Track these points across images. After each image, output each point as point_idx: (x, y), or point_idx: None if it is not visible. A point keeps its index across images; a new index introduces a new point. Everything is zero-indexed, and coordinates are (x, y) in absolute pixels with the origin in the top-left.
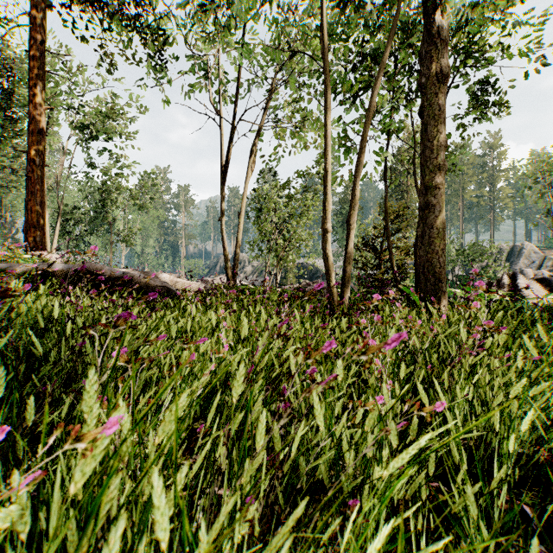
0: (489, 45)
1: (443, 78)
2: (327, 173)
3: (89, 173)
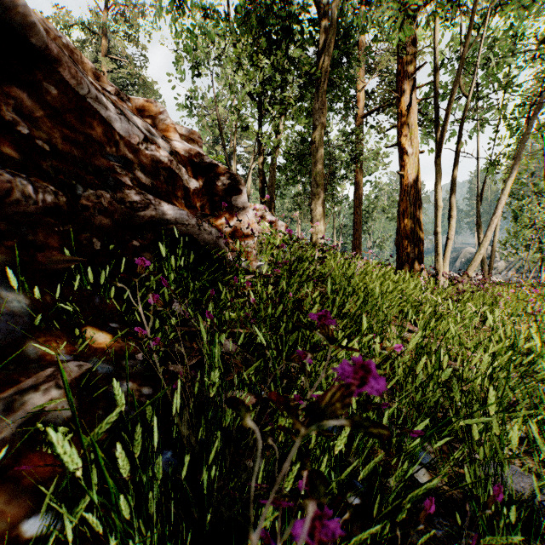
0: None
1: None
2: None
3: None
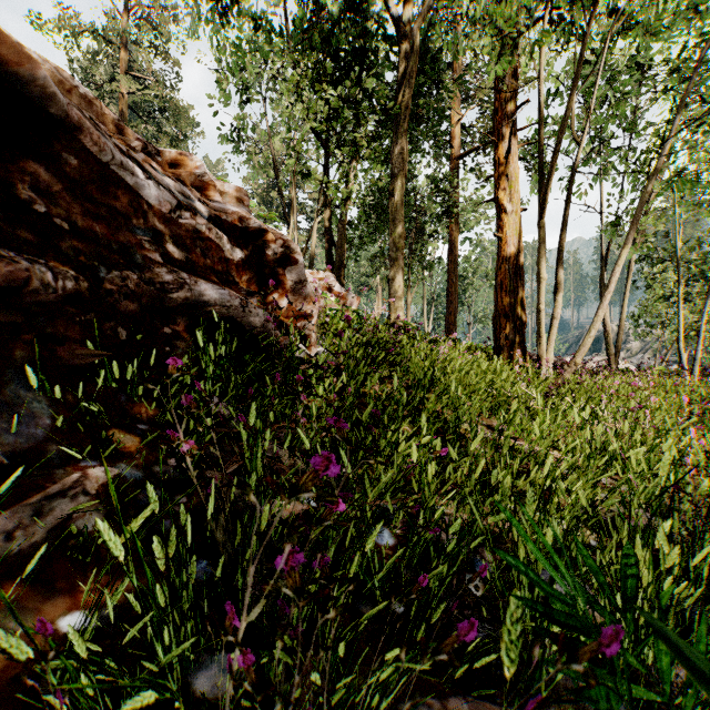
0: None
1: None
2: (678, 315)
3: None
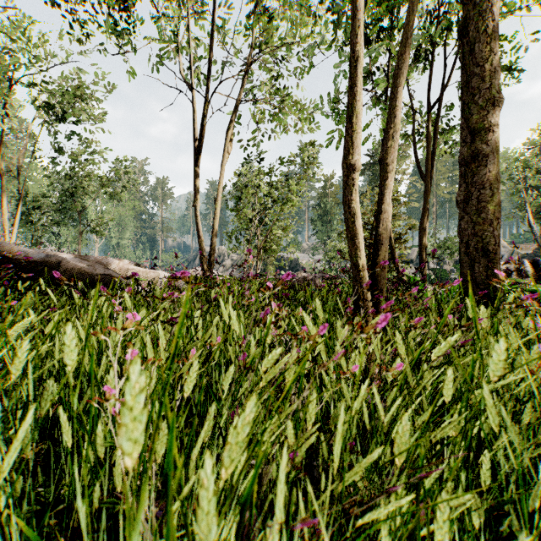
0: None
1: None
2: (356, 59)
3: (55, 158)
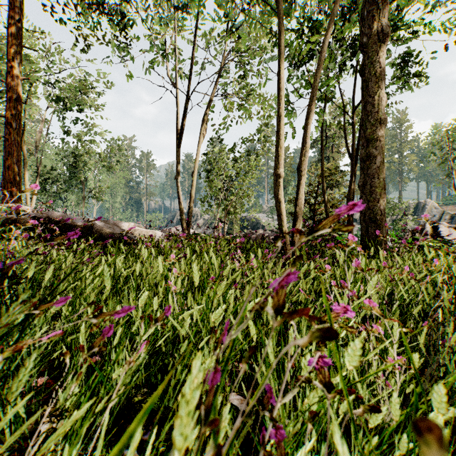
0: (413, 21)
1: (384, 37)
2: (280, 117)
3: (64, 139)
